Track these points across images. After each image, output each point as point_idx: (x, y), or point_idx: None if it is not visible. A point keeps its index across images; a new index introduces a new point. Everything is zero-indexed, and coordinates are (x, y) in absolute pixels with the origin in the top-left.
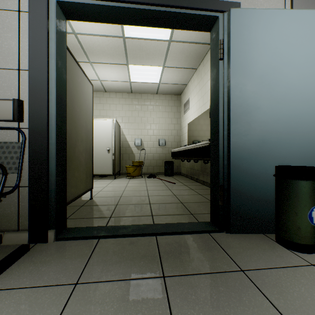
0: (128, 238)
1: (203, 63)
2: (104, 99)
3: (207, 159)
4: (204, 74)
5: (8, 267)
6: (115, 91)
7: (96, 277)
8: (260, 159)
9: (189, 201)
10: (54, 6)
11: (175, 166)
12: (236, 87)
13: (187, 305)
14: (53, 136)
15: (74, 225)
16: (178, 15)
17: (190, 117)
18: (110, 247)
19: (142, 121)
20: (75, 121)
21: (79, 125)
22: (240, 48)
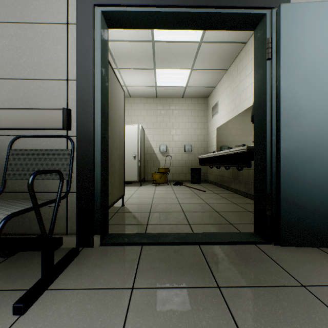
0: (170, 246)
1: (234, 63)
2: (128, 105)
3: (244, 165)
4: (236, 75)
5: (65, 268)
6: (140, 97)
7: (150, 283)
8: (315, 166)
9: (224, 210)
10: (99, 16)
11: (202, 173)
12: (286, 88)
13: (252, 318)
14: (98, 143)
15: (113, 231)
16: (221, 15)
17: (219, 122)
18: (155, 254)
19: (168, 127)
20: (111, 128)
21: (114, 132)
22: (291, 47)
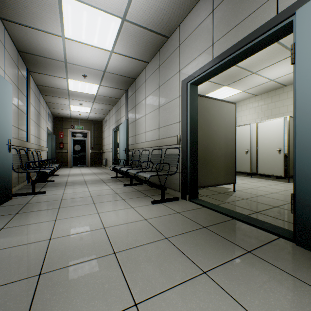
0: (216, 212)
1: None
2: (283, 95)
3: None
4: None
5: (170, 201)
6: None
7: (185, 214)
8: None
9: None
10: (188, 87)
11: None
12: (302, 90)
13: (196, 234)
14: (188, 150)
15: (203, 199)
16: (252, 46)
17: None
18: (202, 211)
19: None
20: (211, 137)
21: (216, 138)
22: (308, 46)
